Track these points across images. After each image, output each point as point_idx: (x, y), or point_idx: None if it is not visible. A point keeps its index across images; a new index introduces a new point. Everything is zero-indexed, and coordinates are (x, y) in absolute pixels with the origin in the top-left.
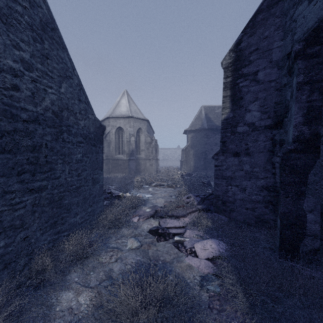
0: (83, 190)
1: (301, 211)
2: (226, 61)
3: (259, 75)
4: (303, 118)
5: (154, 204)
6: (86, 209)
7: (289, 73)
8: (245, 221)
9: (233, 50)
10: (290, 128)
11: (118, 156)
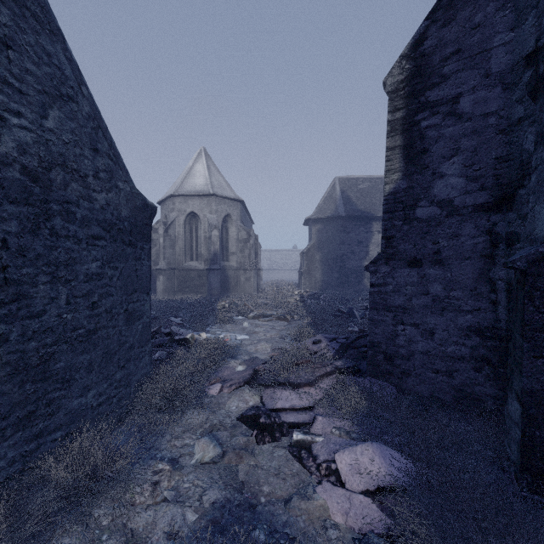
0: (103, 336)
1: None
2: (394, 79)
3: (463, 104)
4: None
5: (251, 355)
6: (110, 375)
7: (532, 95)
8: (432, 396)
9: (409, 55)
10: (539, 209)
11: (189, 264)
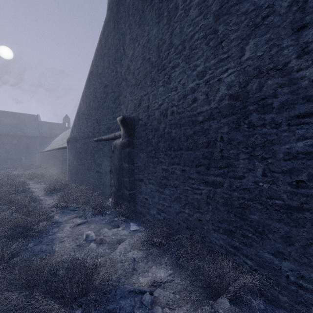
0: None
1: None
2: None
3: None
4: None
5: None
6: None
7: None
8: None
9: None
10: None
11: None
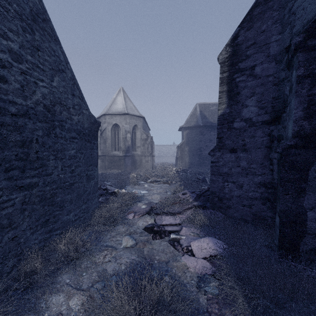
0: (76, 186)
1: (301, 208)
2: (223, 56)
3: (256, 70)
4: (303, 112)
5: (149, 201)
6: (79, 206)
7: (288, 67)
8: (241, 218)
9: (230, 44)
10: (289, 124)
11: (114, 153)
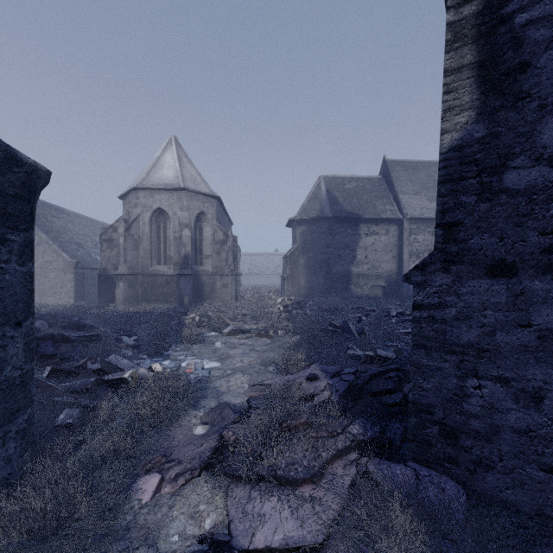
0: None
1: None
2: None
3: None
4: None
5: (221, 398)
6: None
7: None
8: (540, 513)
9: None
10: None
11: (156, 268)
